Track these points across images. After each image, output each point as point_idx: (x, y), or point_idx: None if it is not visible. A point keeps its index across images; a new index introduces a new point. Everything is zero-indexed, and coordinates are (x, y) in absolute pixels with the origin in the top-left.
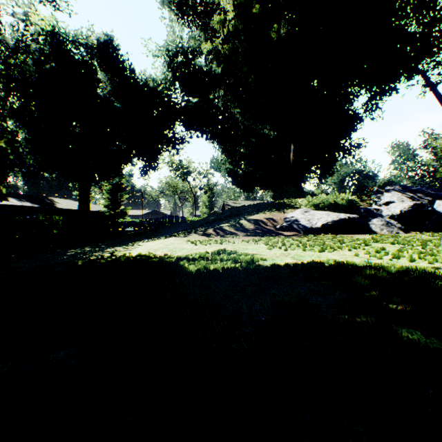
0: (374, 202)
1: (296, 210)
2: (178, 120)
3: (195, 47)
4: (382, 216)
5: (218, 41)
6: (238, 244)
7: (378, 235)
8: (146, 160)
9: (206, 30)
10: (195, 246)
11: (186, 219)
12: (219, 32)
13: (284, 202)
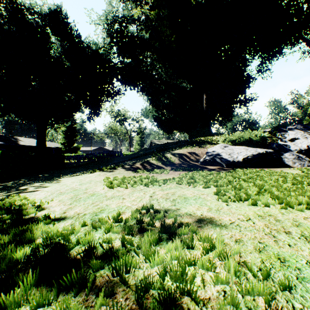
0: (280, 139)
1: (214, 145)
2: (115, 75)
3: (128, 15)
4: (291, 151)
5: (146, 7)
6: (170, 186)
7: (306, 169)
8: (91, 108)
9: (137, 5)
10: (110, 189)
11: (123, 153)
12: (147, 3)
13: (202, 139)
